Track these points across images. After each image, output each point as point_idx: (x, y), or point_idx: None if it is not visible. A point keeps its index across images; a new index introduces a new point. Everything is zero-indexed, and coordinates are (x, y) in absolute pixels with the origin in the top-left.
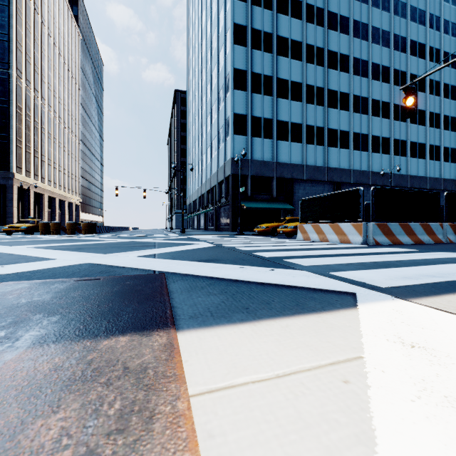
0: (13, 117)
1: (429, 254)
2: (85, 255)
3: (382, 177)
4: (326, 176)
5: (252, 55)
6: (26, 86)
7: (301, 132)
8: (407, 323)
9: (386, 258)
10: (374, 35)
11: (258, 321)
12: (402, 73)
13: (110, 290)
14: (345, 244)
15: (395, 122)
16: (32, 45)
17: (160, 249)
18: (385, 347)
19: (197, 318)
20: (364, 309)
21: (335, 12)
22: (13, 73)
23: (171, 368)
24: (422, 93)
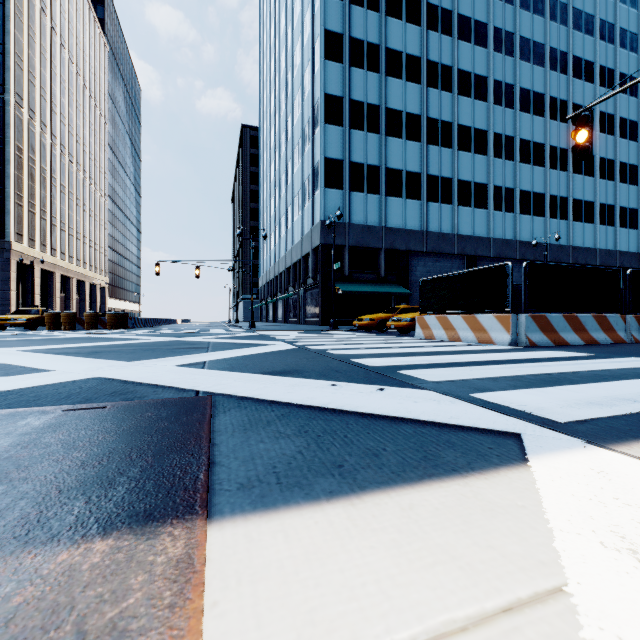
0: (10, 162)
1: (614, 362)
2: (98, 363)
3: (533, 248)
4: (456, 247)
5: (351, 76)
6: (28, 118)
7: (420, 185)
8: (627, 502)
9: (551, 368)
10: (522, 48)
11: (359, 496)
12: (561, 102)
13: (114, 429)
14: (485, 344)
15: (551, 172)
16: (37, 60)
17: (214, 354)
18: (603, 564)
19: (252, 488)
20: (542, 469)
21: (469, 16)
22: (9, 99)
23: (175, 633)
24: None
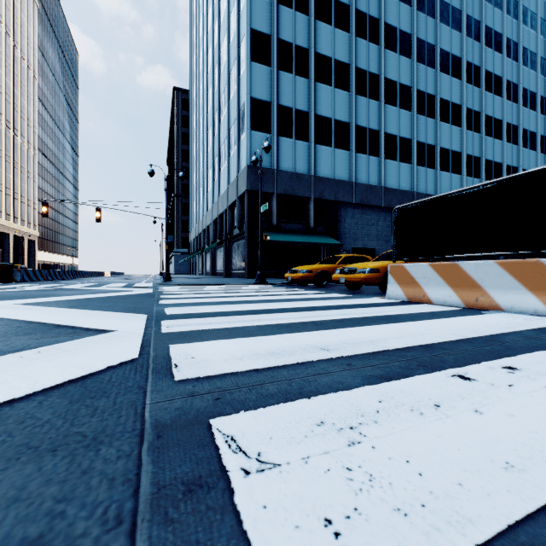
0: None
1: None
2: None
3: None
4: (383, 199)
5: (279, 14)
6: None
7: (349, 135)
8: None
9: None
10: (442, 11)
11: None
12: (475, 67)
13: None
14: None
15: (467, 132)
16: None
17: None
18: None
19: None
20: None
21: None
22: None
23: None
24: (498, 97)
